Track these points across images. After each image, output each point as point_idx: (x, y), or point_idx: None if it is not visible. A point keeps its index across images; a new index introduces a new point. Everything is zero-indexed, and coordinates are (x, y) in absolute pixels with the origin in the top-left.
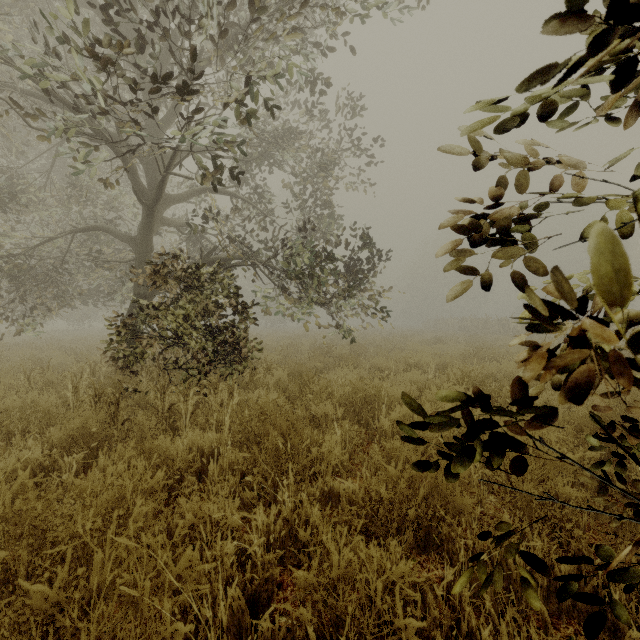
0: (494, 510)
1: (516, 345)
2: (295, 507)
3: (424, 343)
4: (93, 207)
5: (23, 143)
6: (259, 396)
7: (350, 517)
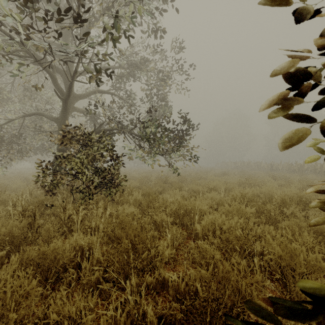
0: (272, 293)
1: (266, 176)
2: (139, 292)
3: (217, 175)
4: (38, 102)
5: (0, 67)
6: (124, 208)
7: (175, 312)
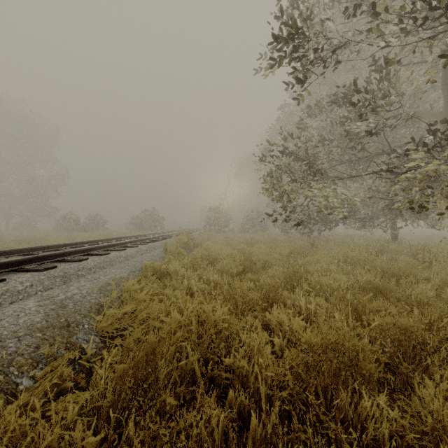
0: None
1: None
2: None
3: None
4: None
5: None
6: None
7: None
